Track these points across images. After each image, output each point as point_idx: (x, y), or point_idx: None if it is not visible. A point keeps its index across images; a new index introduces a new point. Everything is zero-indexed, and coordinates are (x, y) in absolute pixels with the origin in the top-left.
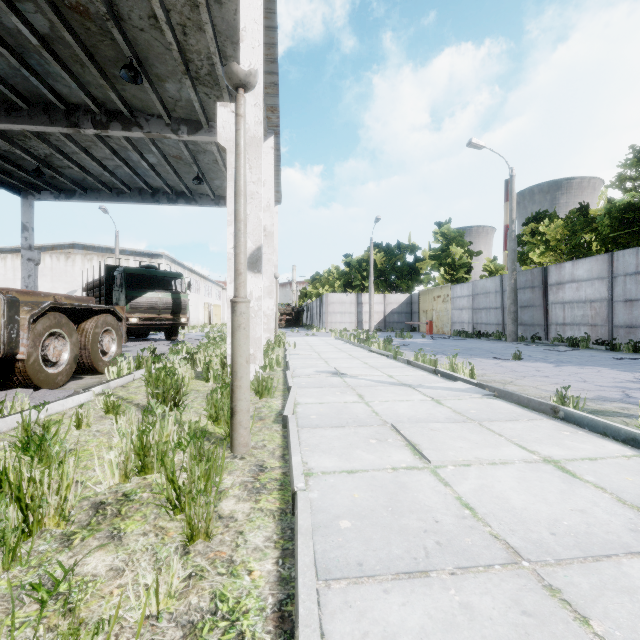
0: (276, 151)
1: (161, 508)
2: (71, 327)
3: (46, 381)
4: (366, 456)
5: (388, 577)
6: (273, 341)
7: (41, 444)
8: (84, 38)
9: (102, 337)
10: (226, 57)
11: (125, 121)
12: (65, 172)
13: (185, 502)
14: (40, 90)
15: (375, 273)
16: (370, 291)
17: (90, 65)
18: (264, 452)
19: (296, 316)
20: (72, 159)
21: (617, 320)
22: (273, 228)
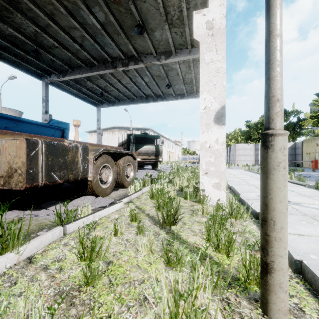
0: None
1: None
2: (113, 163)
3: (101, 192)
4: None
5: None
6: None
7: (90, 256)
8: (118, 18)
9: (126, 168)
10: (189, 2)
11: (135, 60)
12: (111, 93)
13: None
14: (102, 54)
15: None
16: None
17: (121, 32)
18: None
19: None
20: (114, 86)
21: None
22: None
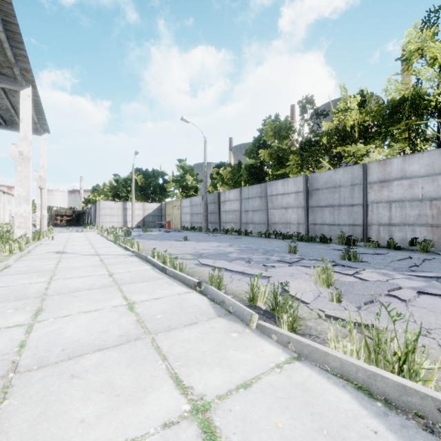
0: (36, 97)
1: None
2: None
3: None
4: (22, 281)
5: None
6: (30, 235)
7: None
8: None
9: None
10: None
11: None
12: None
13: None
14: None
15: (137, 188)
16: (132, 201)
17: None
18: None
19: (77, 217)
20: None
21: (243, 220)
22: (30, 154)
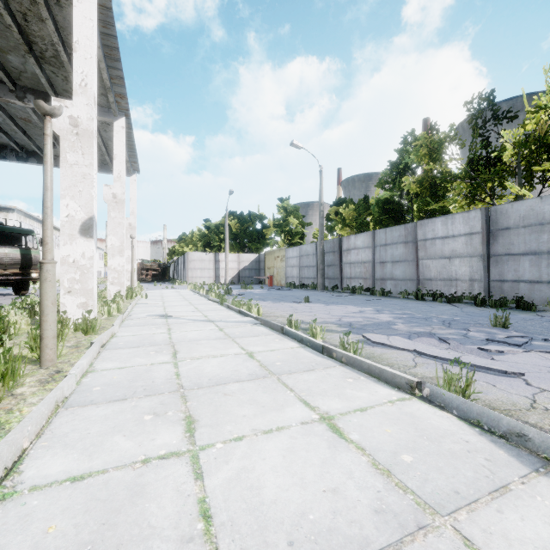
0: (129, 129)
1: None
2: None
3: None
4: (140, 360)
5: (104, 403)
6: (124, 293)
7: None
8: None
9: None
10: (71, 47)
11: None
12: None
13: None
14: None
15: (231, 236)
16: (226, 251)
17: None
18: (66, 364)
19: (163, 271)
20: None
21: (376, 275)
22: (124, 196)
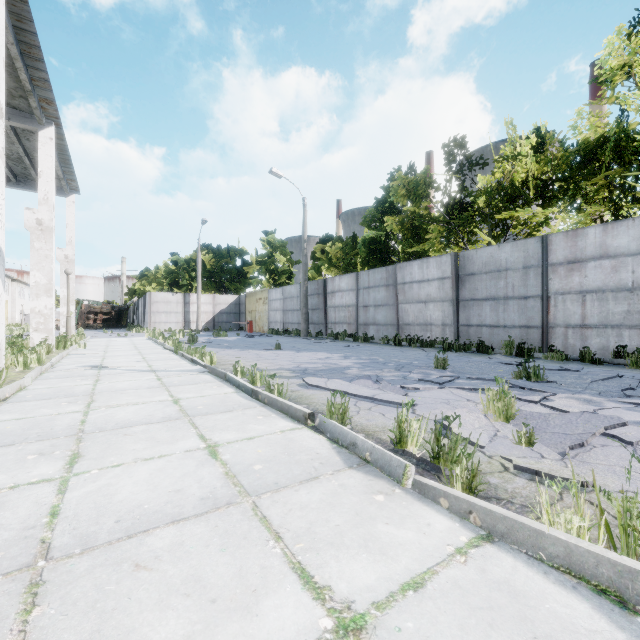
0: (61, 141)
1: None
2: None
3: None
4: (45, 411)
5: None
6: (52, 342)
7: None
8: None
9: None
10: None
11: None
12: None
13: None
14: None
15: (205, 274)
16: (198, 291)
17: None
18: None
19: (118, 315)
20: None
21: (360, 320)
22: (52, 223)
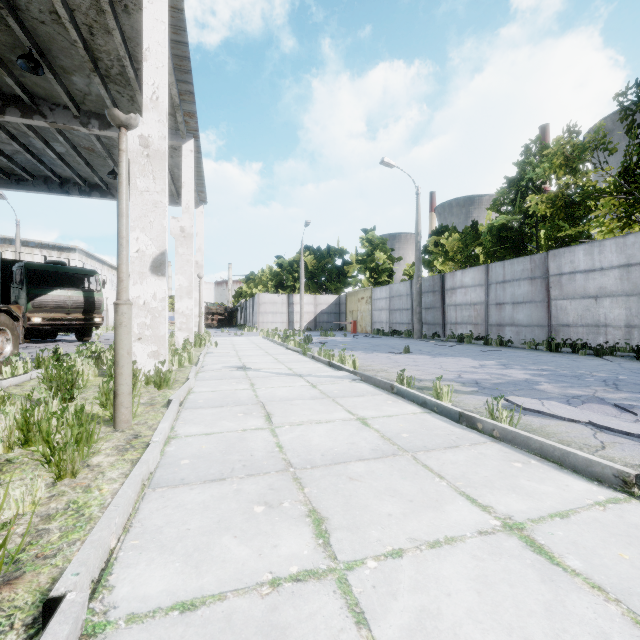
0: (197, 153)
1: (39, 465)
2: None
3: None
4: (228, 424)
5: (198, 483)
6: (192, 340)
7: None
8: None
9: None
10: (138, 61)
11: (25, 108)
12: None
13: (60, 458)
14: None
15: (306, 275)
16: (301, 292)
17: None
18: (143, 426)
19: (229, 316)
20: None
21: (491, 320)
22: (192, 230)
